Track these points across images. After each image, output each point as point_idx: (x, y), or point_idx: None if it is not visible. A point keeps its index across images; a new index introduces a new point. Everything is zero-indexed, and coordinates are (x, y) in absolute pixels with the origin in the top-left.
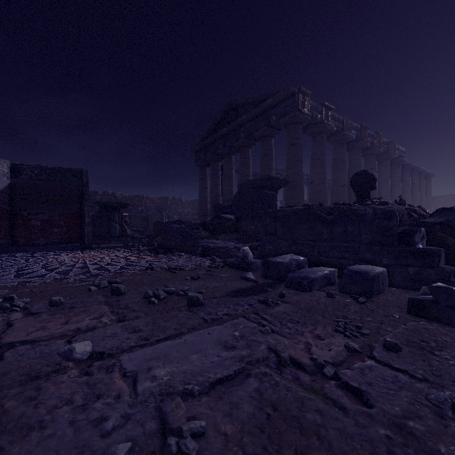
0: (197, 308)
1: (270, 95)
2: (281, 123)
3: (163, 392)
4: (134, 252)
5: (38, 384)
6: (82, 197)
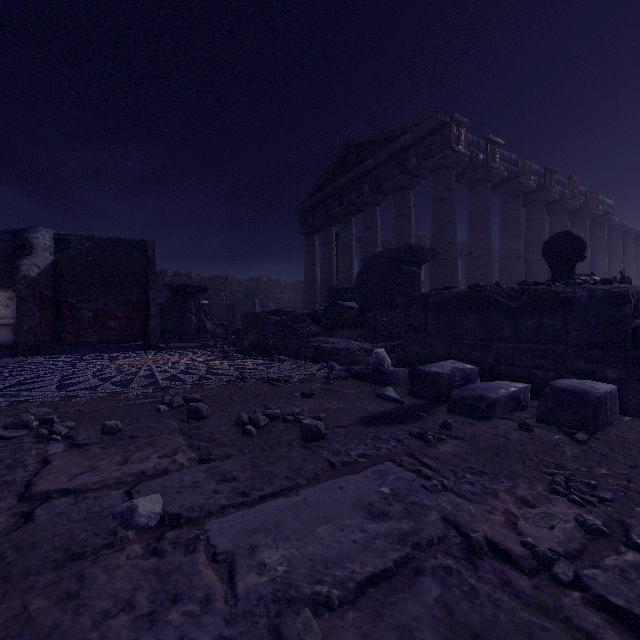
0: (317, 444)
1: (408, 128)
2: (425, 168)
3: (280, 597)
4: (217, 355)
5: (82, 569)
6: (147, 279)
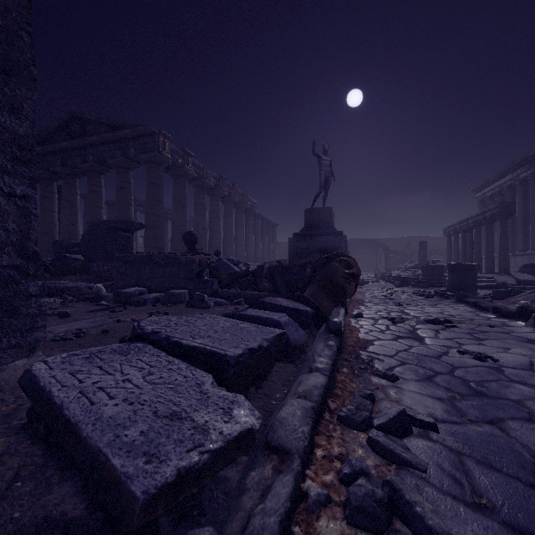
0: (68, 318)
1: (128, 125)
2: (141, 159)
3: (67, 331)
4: None
5: None
6: None
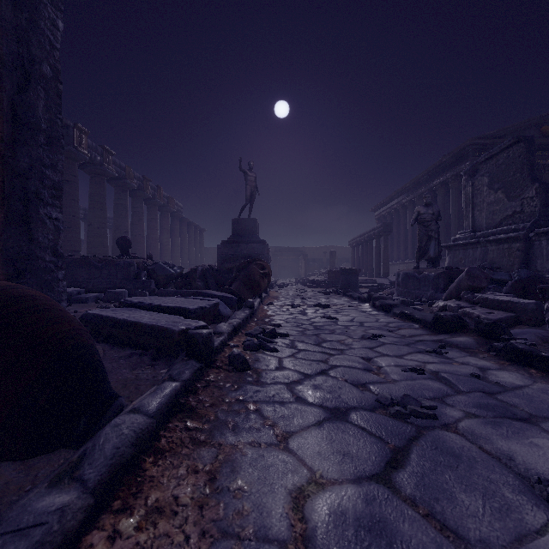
0: None
1: None
2: None
3: None
4: None
5: None
6: None
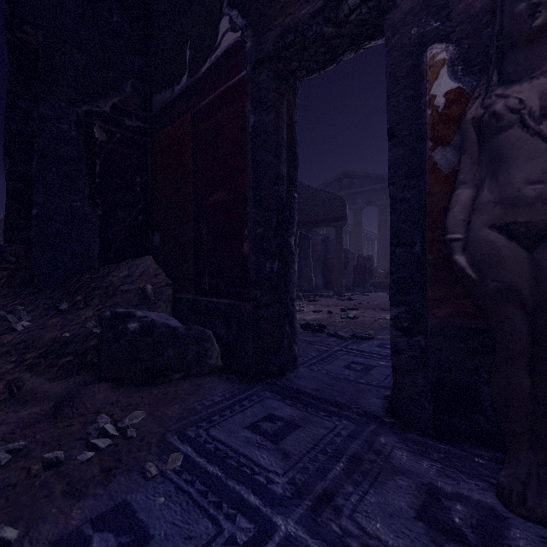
0: None
1: None
2: None
3: None
4: None
5: None
6: None
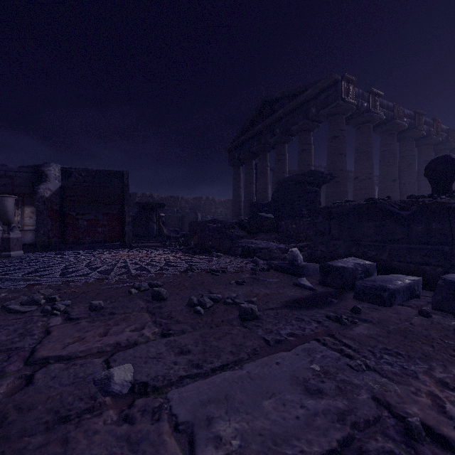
0: (253, 323)
1: (309, 86)
2: (322, 114)
3: None
4: (171, 252)
5: (66, 432)
6: (123, 198)
